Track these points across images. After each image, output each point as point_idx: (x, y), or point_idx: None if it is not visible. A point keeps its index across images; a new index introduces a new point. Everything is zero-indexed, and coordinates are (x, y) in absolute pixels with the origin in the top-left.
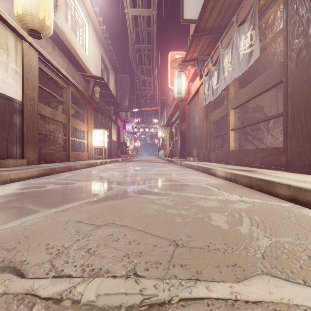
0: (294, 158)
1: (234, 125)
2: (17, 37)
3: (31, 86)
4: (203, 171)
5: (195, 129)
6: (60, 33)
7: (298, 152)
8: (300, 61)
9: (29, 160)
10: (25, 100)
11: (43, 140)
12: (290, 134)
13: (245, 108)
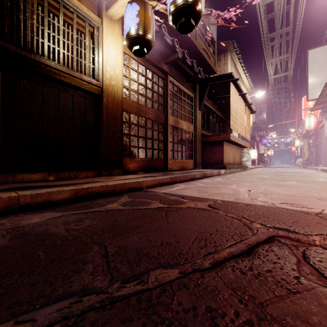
0: None
1: None
2: None
3: None
4: (316, 170)
5: (323, 146)
6: None
7: None
8: None
9: None
10: None
11: None
12: None
13: None
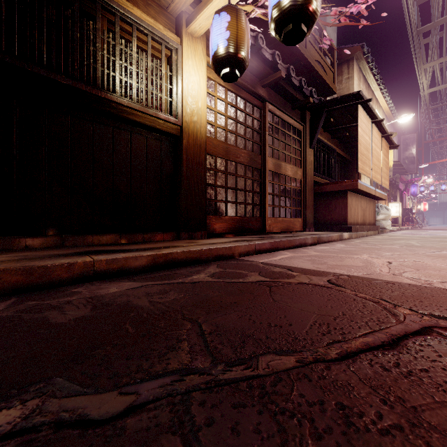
0: None
1: None
2: None
3: None
4: None
5: None
6: None
7: None
8: None
9: None
10: None
11: None
12: None
13: None
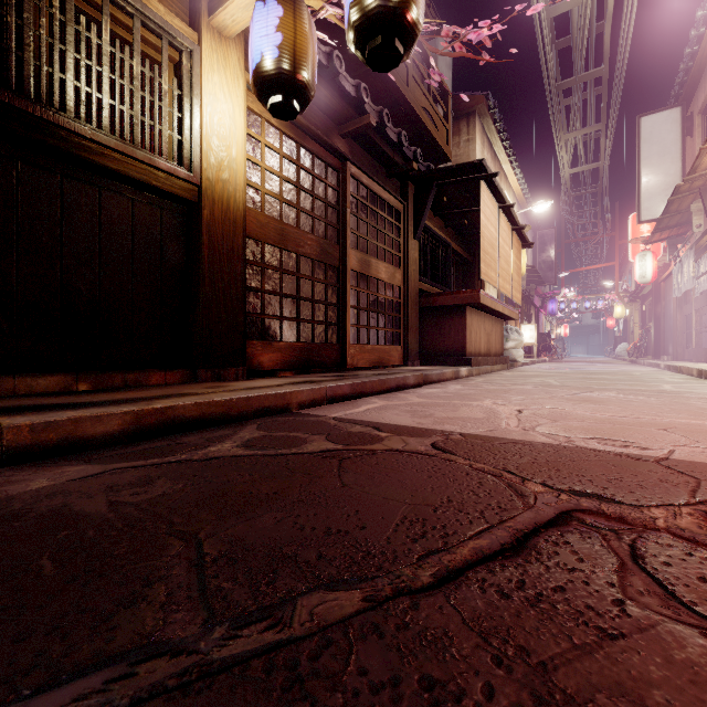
0: None
1: (699, 325)
2: None
3: None
4: (656, 367)
5: (670, 319)
6: None
7: None
8: None
9: None
10: None
11: None
12: None
13: None
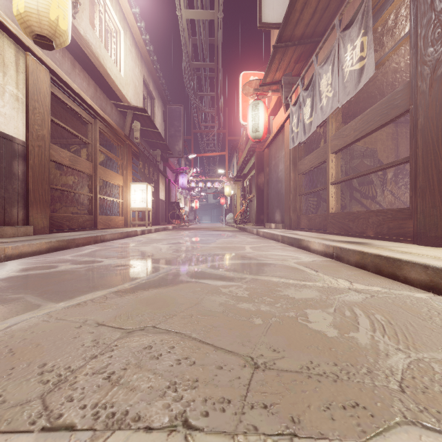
0: (428, 224)
1: (335, 177)
2: (19, 47)
3: (40, 120)
4: (290, 244)
5: (278, 182)
6: (84, 43)
7: (434, 216)
8: (436, 79)
9: (37, 227)
10: (31, 140)
11: (59, 199)
12: (422, 189)
13: (351, 152)
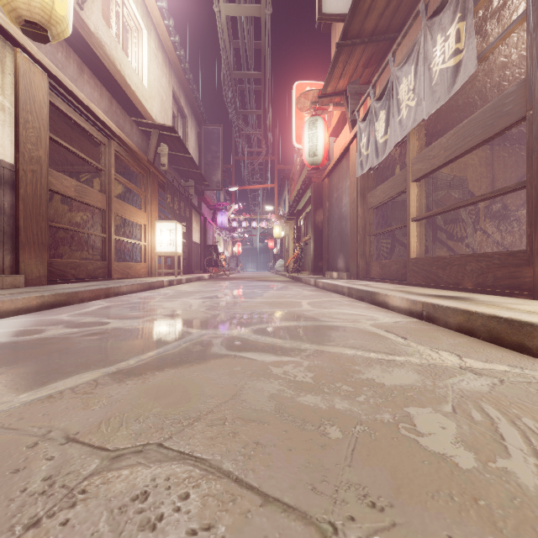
0: None
1: (418, 211)
2: (5, 41)
3: (34, 137)
4: (360, 298)
5: (342, 220)
6: (94, 42)
7: None
8: None
9: (30, 276)
10: (22, 162)
11: (66, 241)
12: None
13: (434, 181)
